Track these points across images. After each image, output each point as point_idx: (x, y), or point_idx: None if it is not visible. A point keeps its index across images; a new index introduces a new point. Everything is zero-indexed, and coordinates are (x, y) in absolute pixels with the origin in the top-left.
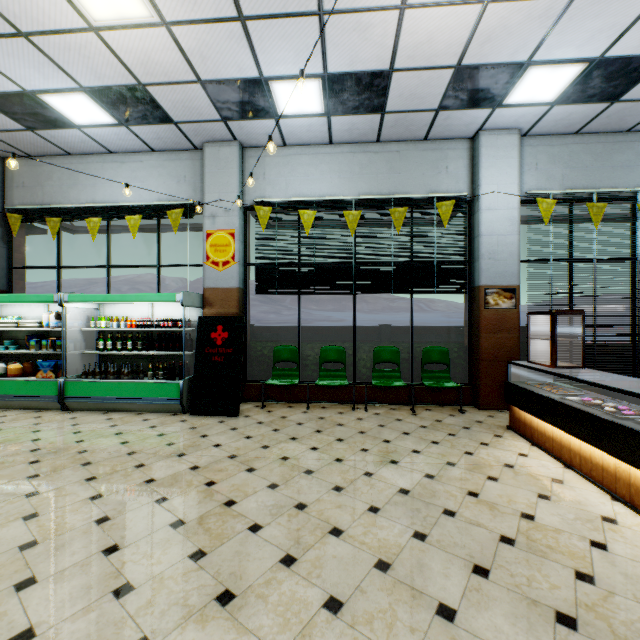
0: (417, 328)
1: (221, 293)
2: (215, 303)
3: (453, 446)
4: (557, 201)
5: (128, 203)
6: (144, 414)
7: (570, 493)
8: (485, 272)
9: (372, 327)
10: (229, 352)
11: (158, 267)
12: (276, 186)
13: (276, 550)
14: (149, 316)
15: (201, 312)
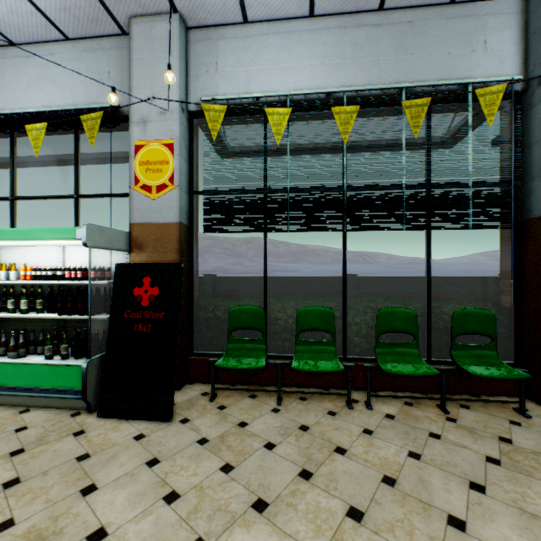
0: (384, 278)
1: (155, 230)
2: (146, 245)
3: None
4: None
5: (31, 109)
6: (29, 413)
7: None
8: None
9: (337, 277)
10: (159, 318)
11: (75, 198)
12: (233, 80)
13: None
14: (58, 263)
15: (128, 258)
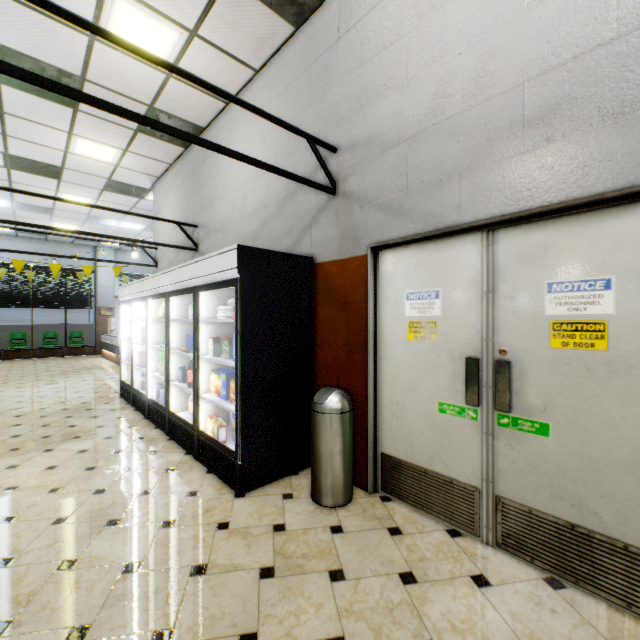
0: (92, 325)
1: None
2: None
3: (74, 360)
4: (132, 276)
5: None
6: None
7: (99, 361)
8: (100, 301)
9: (54, 325)
10: None
11: None
12: None
13: (5, 371)
14: None
15: None
